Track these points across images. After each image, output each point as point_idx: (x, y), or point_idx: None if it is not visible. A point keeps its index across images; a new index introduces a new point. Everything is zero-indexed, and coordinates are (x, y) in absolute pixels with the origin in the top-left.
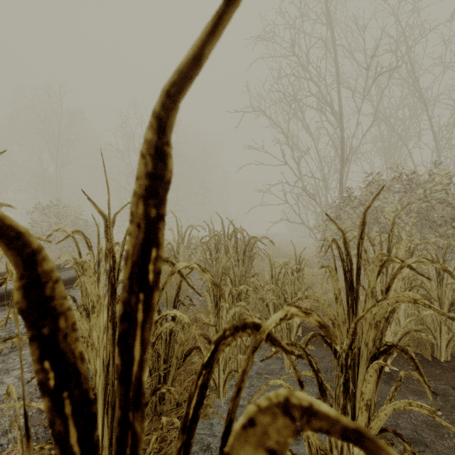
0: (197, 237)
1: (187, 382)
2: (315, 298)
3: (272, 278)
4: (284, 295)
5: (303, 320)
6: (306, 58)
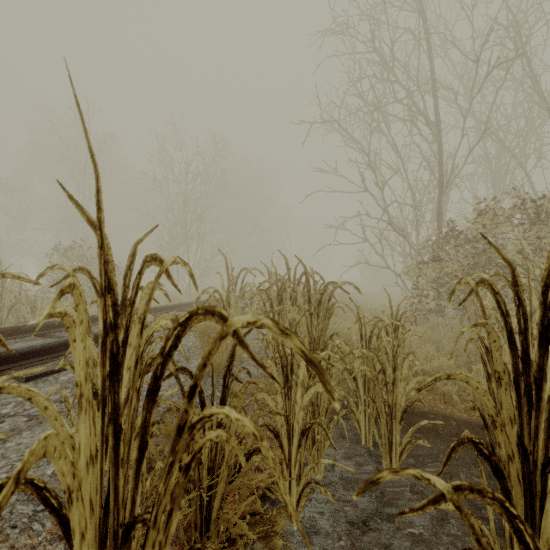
0: (253, 284)
1: (244, 505)
2: (462, 379)
3: (362, 339)
4: (382, 365)
5: (411, 403)
6: (392, 53)
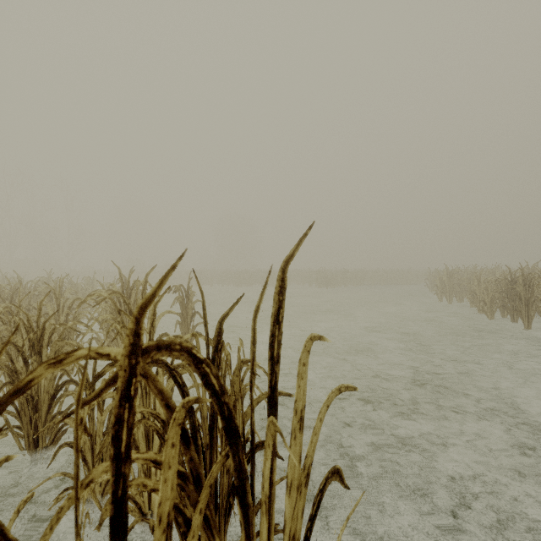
0: None
1: None
2: None
3: None
4: None
5: None
6: None
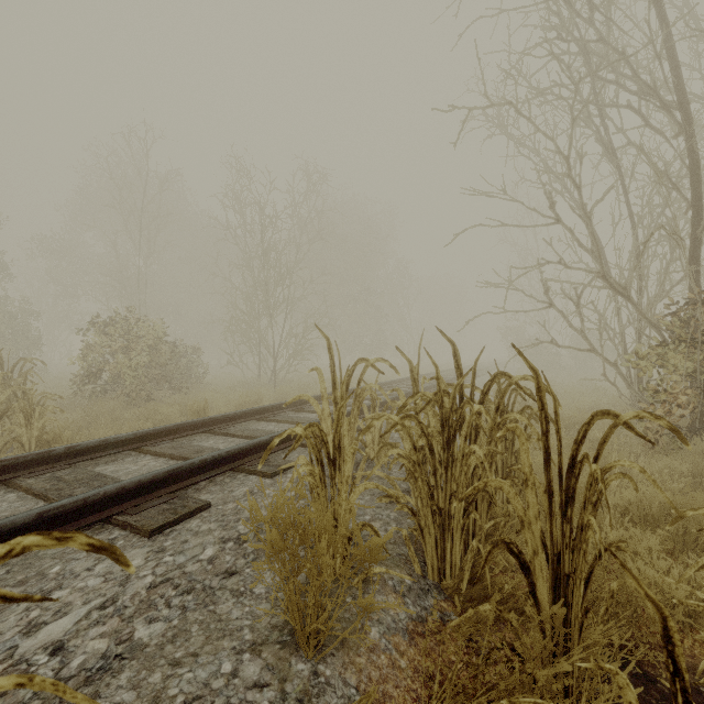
0: (378, 388)
1: None
2: None
3: None
4: None
5: None
6: None
